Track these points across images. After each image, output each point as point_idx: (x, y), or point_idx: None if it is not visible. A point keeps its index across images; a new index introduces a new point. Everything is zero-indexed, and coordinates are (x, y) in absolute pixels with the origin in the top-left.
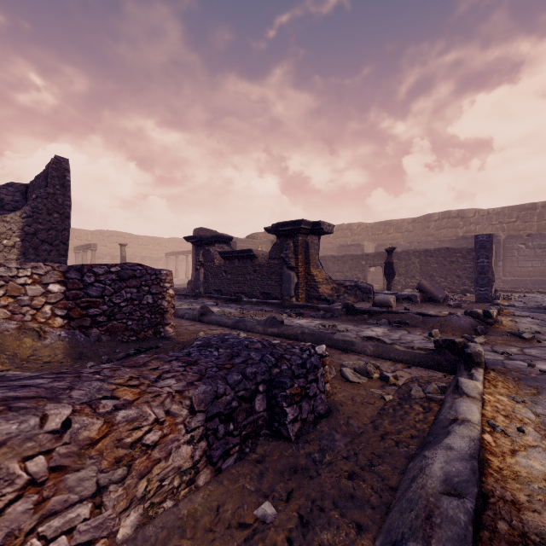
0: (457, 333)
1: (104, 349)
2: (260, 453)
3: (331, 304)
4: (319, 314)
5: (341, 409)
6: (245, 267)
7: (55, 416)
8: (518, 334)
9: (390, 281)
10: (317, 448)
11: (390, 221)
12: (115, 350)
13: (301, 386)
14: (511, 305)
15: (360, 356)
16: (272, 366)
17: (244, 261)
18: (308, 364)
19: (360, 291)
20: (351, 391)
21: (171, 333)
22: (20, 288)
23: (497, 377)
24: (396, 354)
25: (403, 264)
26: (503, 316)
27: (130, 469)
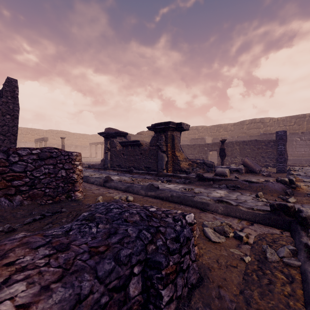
0: (274, 194)
1: (23, 211)
2: None
3: (188, 174)
4: (181, 181)
5: (210, 276)
6: (135, 151)
7: None
8: None
9: (223, 160)
10: None
11: (220, 124)
12: (32, 212)
13: (176, 263)
14: (298, 174)
15: (214, 214)
16: (148, 243)
17: (134, 147)
18: (181, 238)
19: (206, 166)
20: (215, 251)
21: (80, 196)
22: None
23: None
24: (241, 213)
25: (230, 149)
26: (298, 182)
27: None
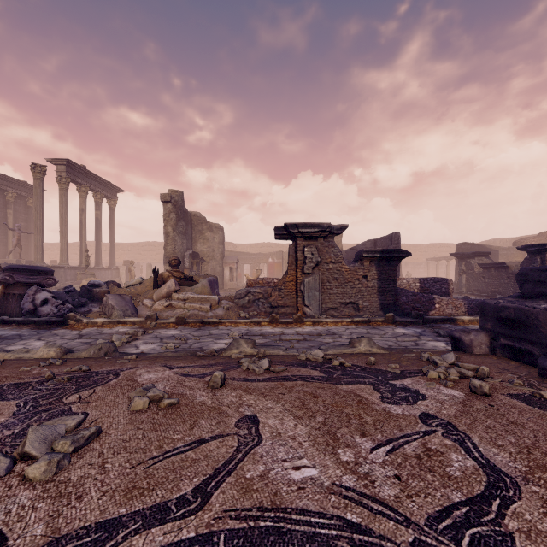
0: None
1: None
2: None
3: None
4: None
5: None
6: (499, 274)
7: (447, 298)
8: None
9: None
10: None
11: None
12: None
13: None
14: None
15: None
16: None
17: (499, 270)
18: None
19: None
20: None
21: None
22: (410, 284)
23: None
24: None
25: None
26: None
27: (455, 308)
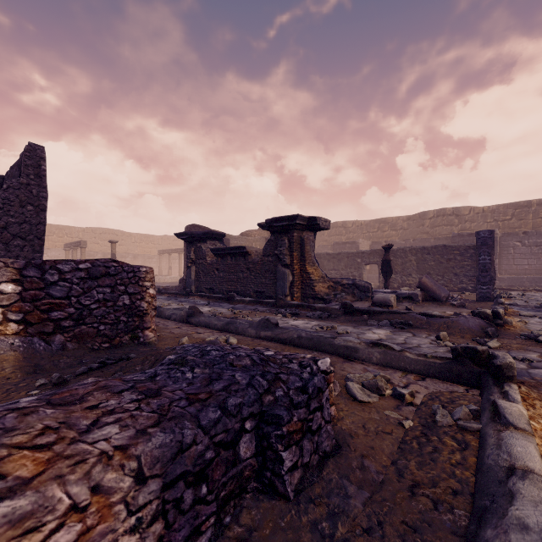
0: (467, 335)
1: (68, 359)
2: (246, 524)
3: (328, 303)
4: (316, 314)
5: (352, 443)
6: (238, 264)
7: None
8: (533, 337)
9: (387, 279)
10: (325, 511)
11: (385, 219)
12: (81, 360)
13: (302, 419)
14: (513, 304)
15: (365, 364)
16: (263, 392)
17: (237, 258)
18: (310, 388)
19: (358, 289)
20: (362, 414)
21: (152, 338)
22: None
23: (530, 393)
24: (407, 363)
25: (400, 261)
26: (510, 317)
27: None
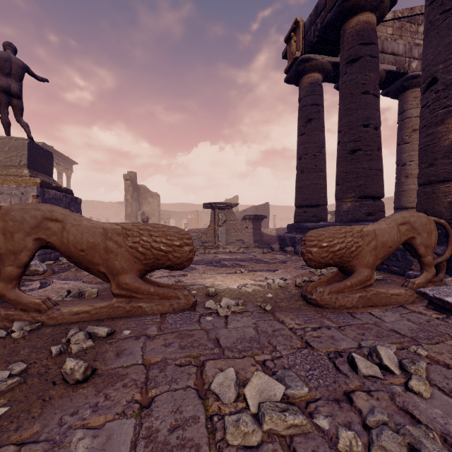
0: None
1: None
2: None
3: None
4: None
5: None
6: None
7: None
8: None
9: None
10: None
11: None
12: None
13: None
14: None
15: None
16: None
17: None
18: None
19: None
20: None
21: None
22: (271, 231)
23: None
24: None
25: None
26: None
27: None
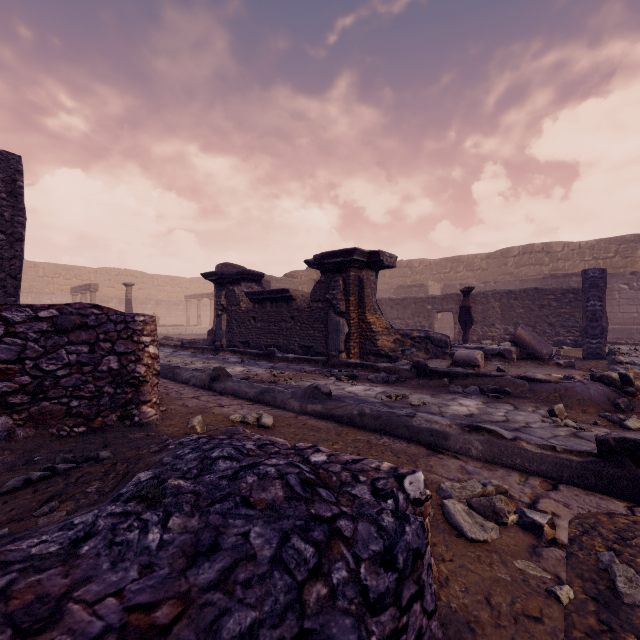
0: (590, 409)
1: (14, 455)
2: None
3: (394, 361)
4: (379, 377)
5: None
6: (279, 312)
7: None
8: None
9: (467, 331)
10: None
11: (459, 257)
12: (33, 457)
13: (387, 637)
14: (630, 363)
15: (461, 460)
16: (307, 577)
17: (278, 304)
18: (400, 556)
19: (432, 344)
20: (478, 569)
21: (152, 416)
22: None
23: None
24: (525, 459)
25: (480, 308)
26: (636, 380)
27: None
